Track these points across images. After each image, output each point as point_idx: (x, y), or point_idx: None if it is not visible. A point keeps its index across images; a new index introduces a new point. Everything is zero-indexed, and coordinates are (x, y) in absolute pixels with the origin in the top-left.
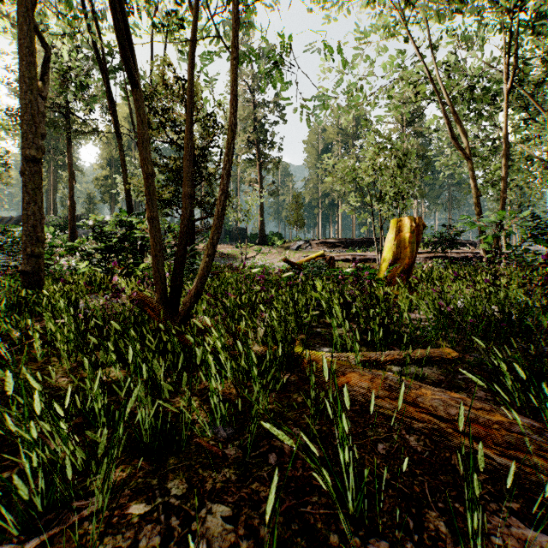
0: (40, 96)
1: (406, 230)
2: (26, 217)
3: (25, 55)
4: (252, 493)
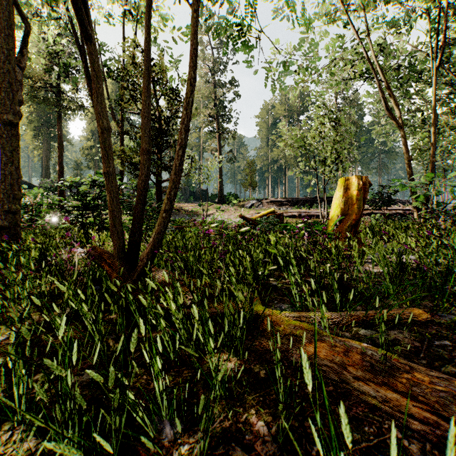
0: (18, 66)
1: (353, 188)
2: (3, 177)
3: (3, 28)
4: None
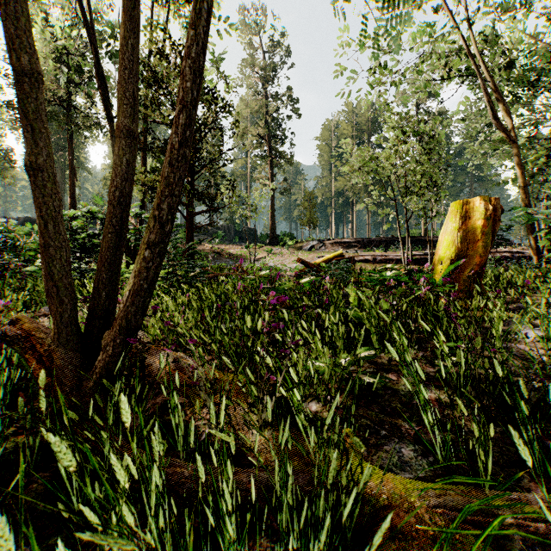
0: None
1: (477, 216)
2: None
3: None
4: None
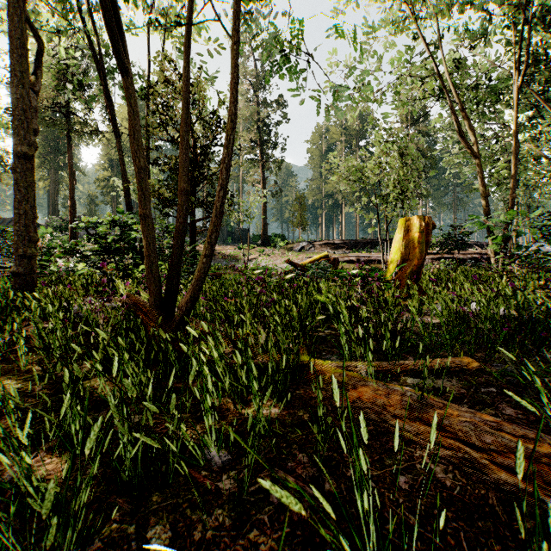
0: (33, 90)
1: (415, 230)
2: (18, 217)
3: (17, 47)
4: (249, 545)
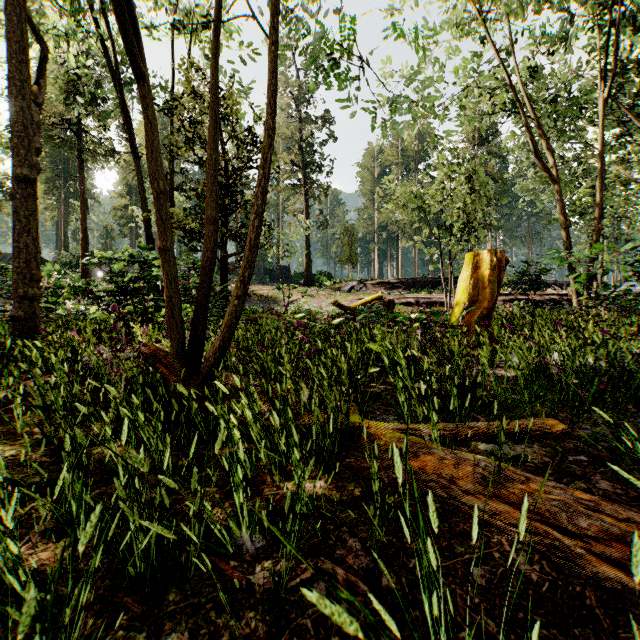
0: (36, 102)
1: (485, 266)
2: (17, 251)
3: (16, 51)
4: None
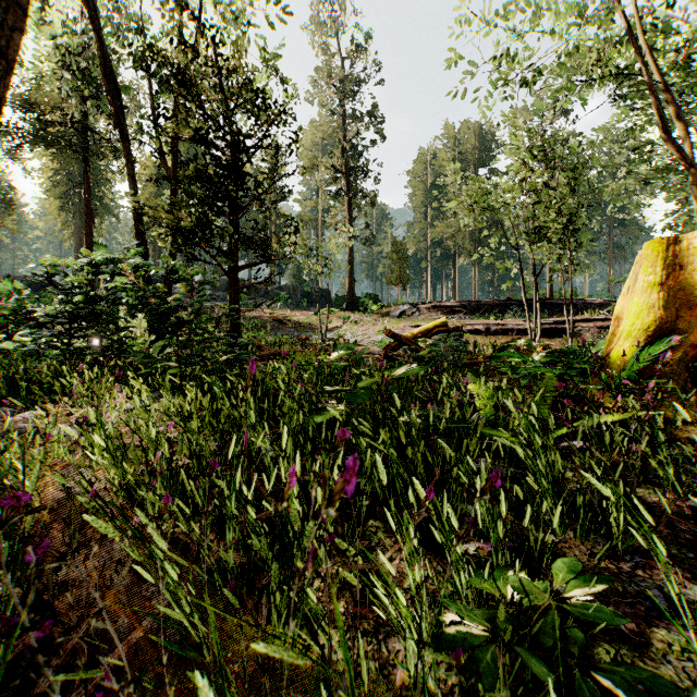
0: None
1: (696, 263)
2: None
3: None
4: None
